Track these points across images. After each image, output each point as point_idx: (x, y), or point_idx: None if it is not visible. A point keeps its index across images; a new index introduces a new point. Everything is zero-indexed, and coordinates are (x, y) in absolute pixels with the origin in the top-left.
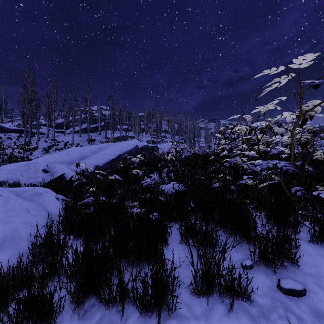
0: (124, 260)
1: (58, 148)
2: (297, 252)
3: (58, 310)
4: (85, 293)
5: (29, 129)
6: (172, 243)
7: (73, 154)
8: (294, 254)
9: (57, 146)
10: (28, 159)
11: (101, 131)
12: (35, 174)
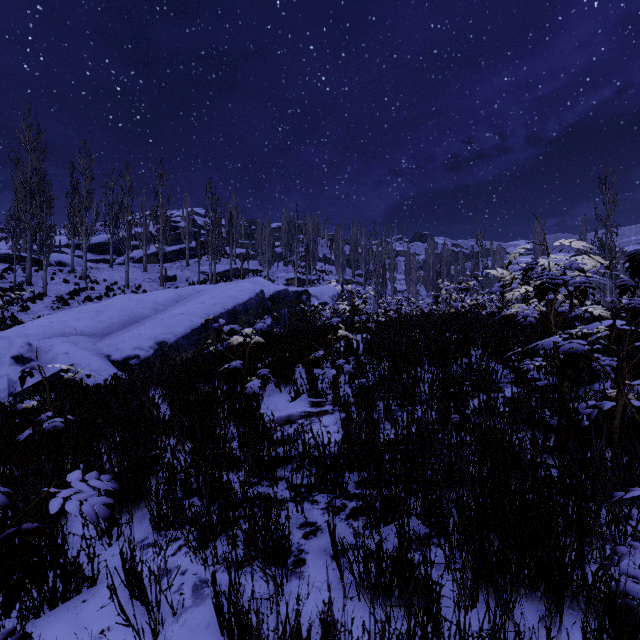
0: None
1: (93, 296)
2: None
3: None
4: None
5: (28, 254)
6: None
7: (110, 313)
8: None
9: (91, 290)
10: (14, 321)
11: (191, 260)
12: None
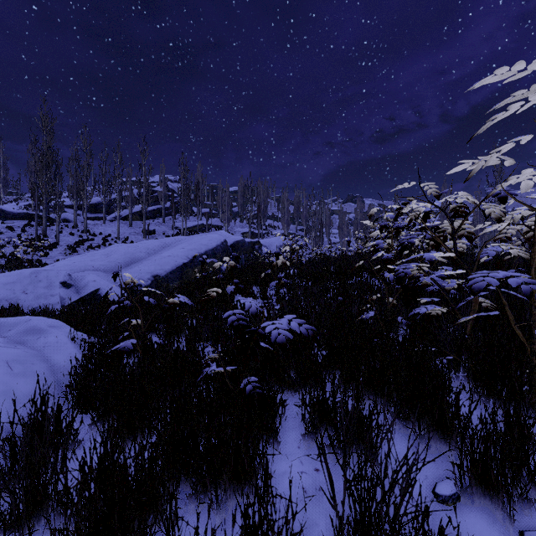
0: (188, 478)
1: (93, 245)
2: None
3: None
4: None
5: (44, 213)
6: (286, 436)
7: (116, 256)
8: None
9: (91, 241)
10: (40, 263)
11: (166, 217)
12: (47, 291)
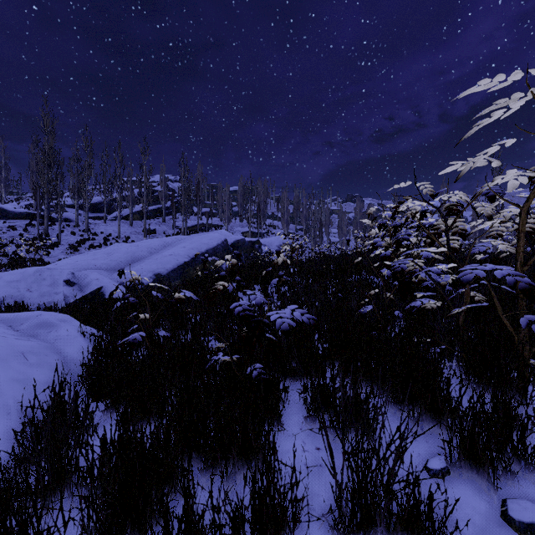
0: (199, 456)
1: (95, 245)
2: None
3: None
4: (117, 533)
5: (45, 212)
6: (289, 420)
7: (118, 255)
8: (531, 448)
9: (92, 240)
10: (42, 262)
11: (166, 217)
12: (51, 289)
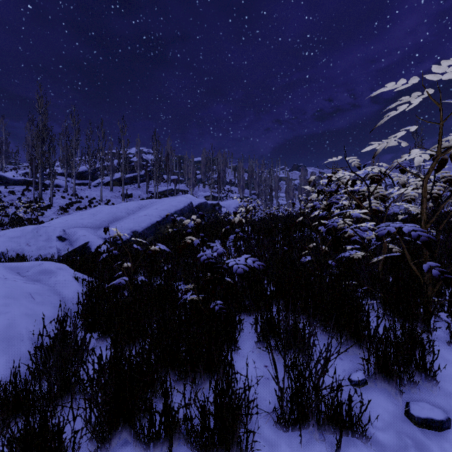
0: (173, 372)
1: (81, 207)
2: (434, 361)
3: (72, 451)
4: (113, 426)
5: (40, 180)
6: (244, 345)
7: (101, 215)
8: (429, 363)
9: (79, 203)
10: (37, 221)
11: (141, 183)
12: (46, 244)
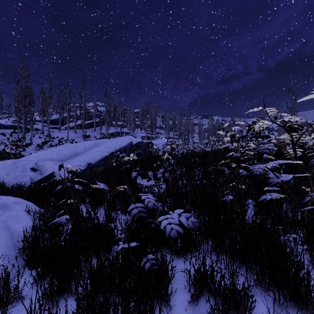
0: None
1: (53, 144)
2: None
3: None
4: None
5: (23, 125)
6: (175, 298)
7: (65, 151)
8: None
9: (51, 142)
10: (20, 155)
11: (96, 127)
12: (22, 173)
